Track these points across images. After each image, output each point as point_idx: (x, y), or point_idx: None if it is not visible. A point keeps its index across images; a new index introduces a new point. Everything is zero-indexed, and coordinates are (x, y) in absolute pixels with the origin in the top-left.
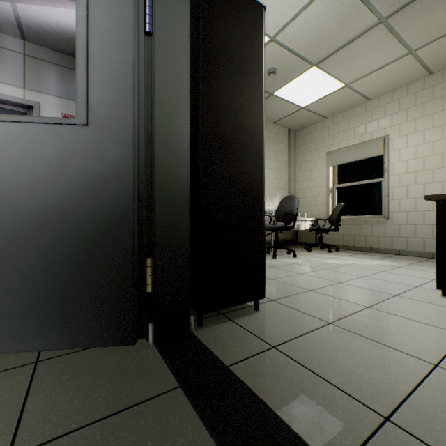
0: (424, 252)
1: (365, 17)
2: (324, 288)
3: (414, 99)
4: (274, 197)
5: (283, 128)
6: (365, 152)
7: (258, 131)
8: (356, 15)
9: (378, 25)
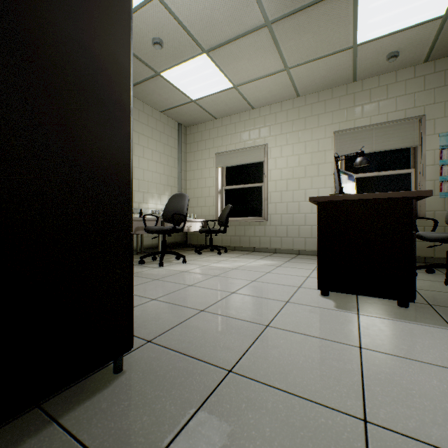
0: (293, 249)
1: (254, 12)
2: (217, 303)
3: (286, 115)
4: (163, 195)
5: (173, 120)
6: (249, 157)
7: (119, 68)
8: (246, 6)
9: (265, 28)
